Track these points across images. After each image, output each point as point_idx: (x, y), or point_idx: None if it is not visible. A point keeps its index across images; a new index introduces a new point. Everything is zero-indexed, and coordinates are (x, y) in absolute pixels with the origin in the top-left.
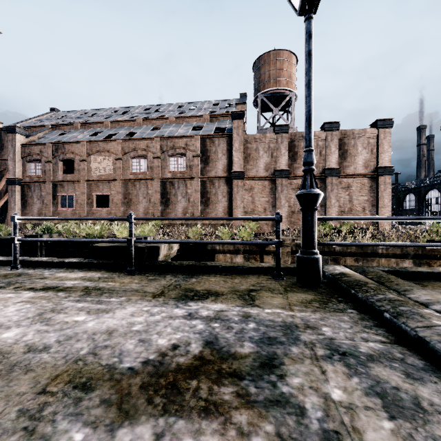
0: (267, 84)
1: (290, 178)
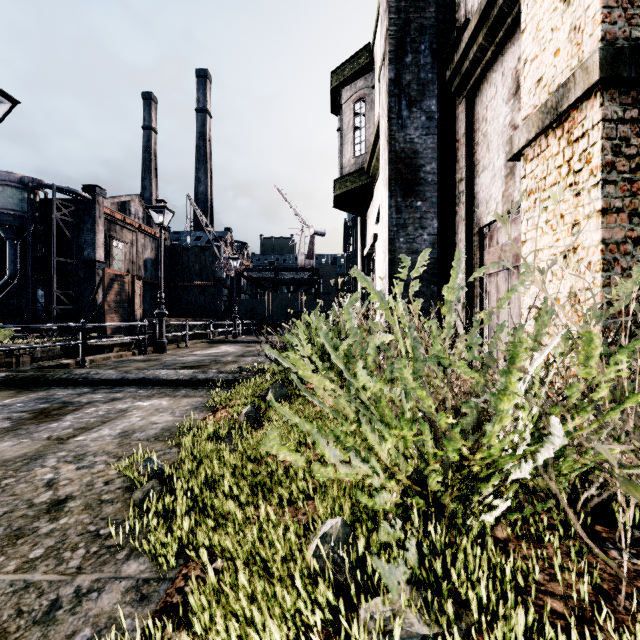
0: None
1: None
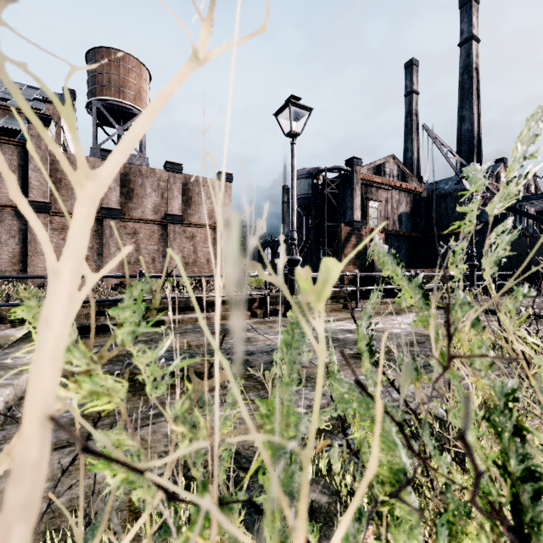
0: (106, 90)
1: (124, 220)
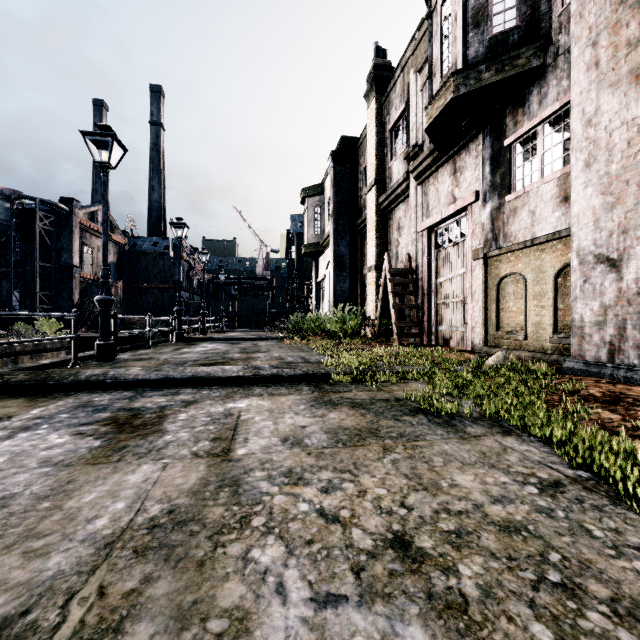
0: None
1: None
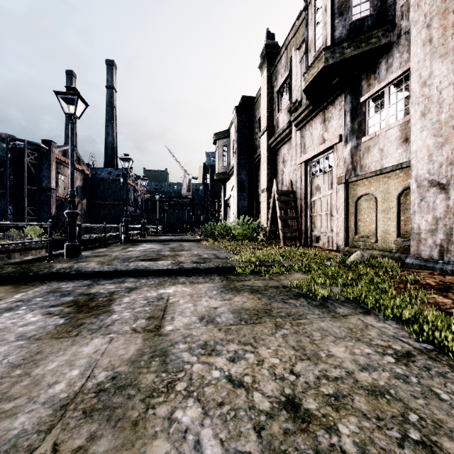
0: None
1: None
